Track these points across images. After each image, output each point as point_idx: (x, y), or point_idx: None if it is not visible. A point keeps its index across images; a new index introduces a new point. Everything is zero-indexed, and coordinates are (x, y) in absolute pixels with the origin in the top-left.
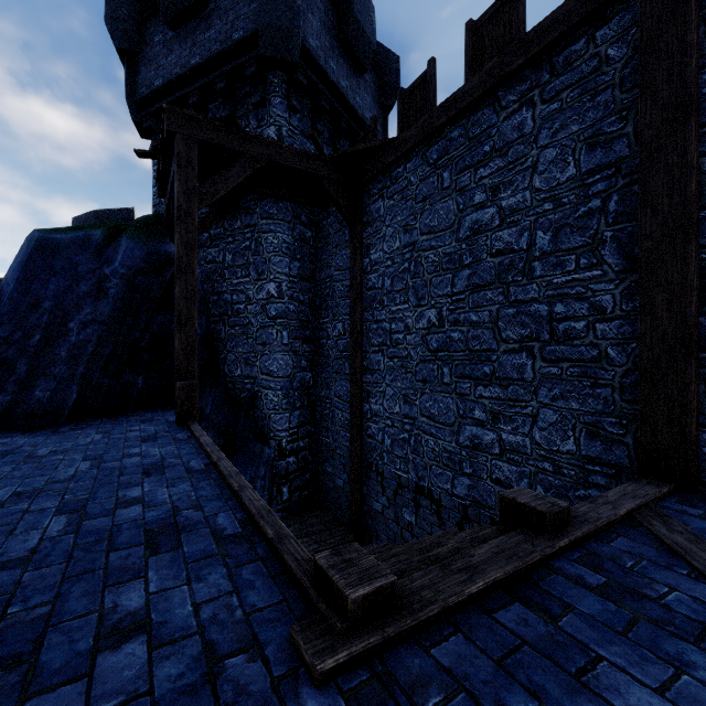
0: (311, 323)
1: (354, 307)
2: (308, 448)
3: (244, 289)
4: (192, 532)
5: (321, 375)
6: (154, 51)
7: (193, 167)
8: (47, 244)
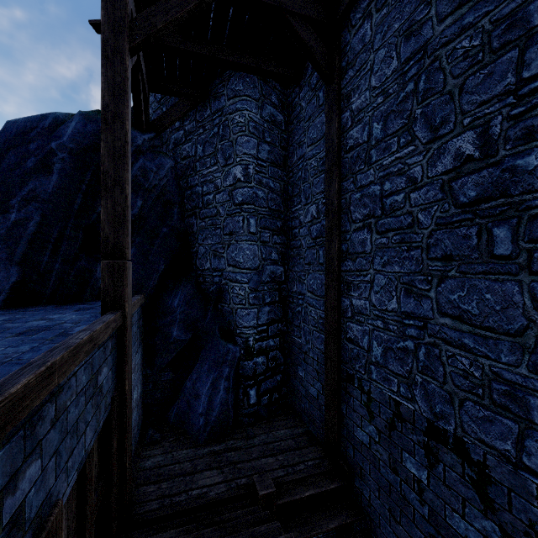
0: (283, 214)
1: (330, 178)
2: (279, 347)
3: (212, 178)
4: None
5: (293, 269)
6: None
7: None
8: (10, 127)
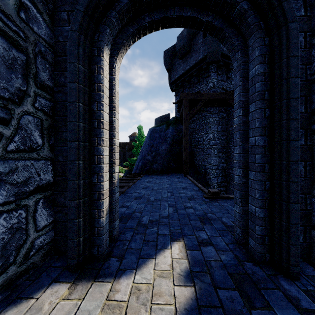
0: (226, 146)
1: None
2: (224, 191)
3: (202, 136)
4: (189, 188)
5: (229, 165)
6: (176, 67)
7: (187, 107)
8: (154, 130)
